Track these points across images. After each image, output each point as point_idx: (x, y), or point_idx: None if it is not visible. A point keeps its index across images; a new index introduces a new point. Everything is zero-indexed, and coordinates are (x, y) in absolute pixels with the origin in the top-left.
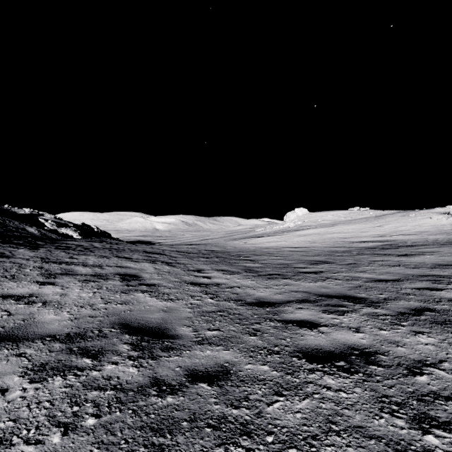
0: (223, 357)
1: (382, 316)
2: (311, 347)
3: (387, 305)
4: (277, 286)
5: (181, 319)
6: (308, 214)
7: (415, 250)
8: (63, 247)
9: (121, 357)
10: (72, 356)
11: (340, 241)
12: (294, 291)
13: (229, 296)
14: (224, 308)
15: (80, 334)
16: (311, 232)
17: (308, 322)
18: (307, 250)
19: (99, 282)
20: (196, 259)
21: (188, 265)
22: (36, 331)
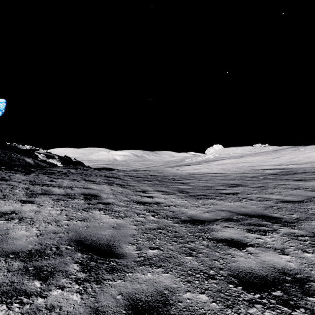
0: (163, 281)
1: (301, 237)
2: (244, 271)
3: (301, 225)
4: (204, 205)
5: (127, 236)
6: (223, 149)
7: (309, 176)
8: (48, 173)
9: (68, 279)
10: (25, 277)
11: (248, 168)
12: (219, 210)
13: (167, 214)
14: (163, 226)
15: (40, 251)
16: (225, 162)
17: (236, 241)
18: (224, 175)
19: (68, 200)
20: (142, 182)
21: (136, 186)
22: (4, 247)
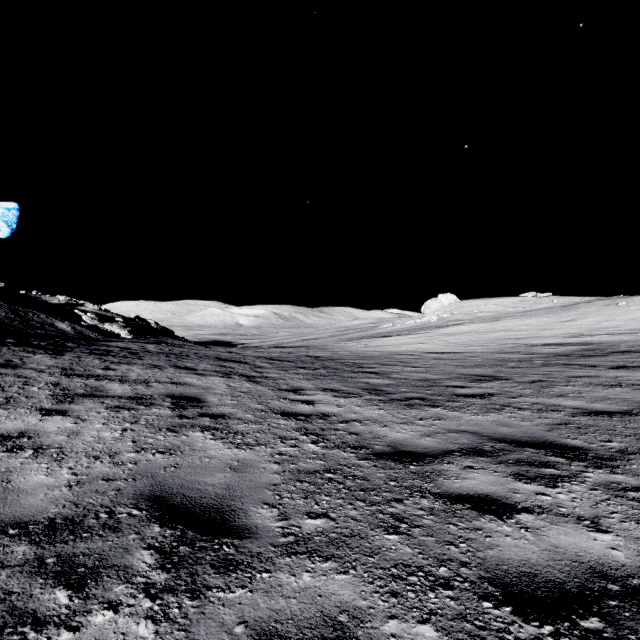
0: (336, 593)
1: (633, 492)
2: (515, 570)
3: (632, 465)
4: (422, 420)
5: (259, 488)
6: (459, 302)
7: (638, 359)
8: (100, 351)
9: (130, 586)
10: (37, 581)
11: (511, 343)
12: (454, 430)
13: (345, 440)
14: (335, 465)
15: (74, 521)
16: (463, 330)
17: (493, 500)
18: (461, 357)
19: (138, 410)
20: (293, 371)
21: (279, 380)
22: None
